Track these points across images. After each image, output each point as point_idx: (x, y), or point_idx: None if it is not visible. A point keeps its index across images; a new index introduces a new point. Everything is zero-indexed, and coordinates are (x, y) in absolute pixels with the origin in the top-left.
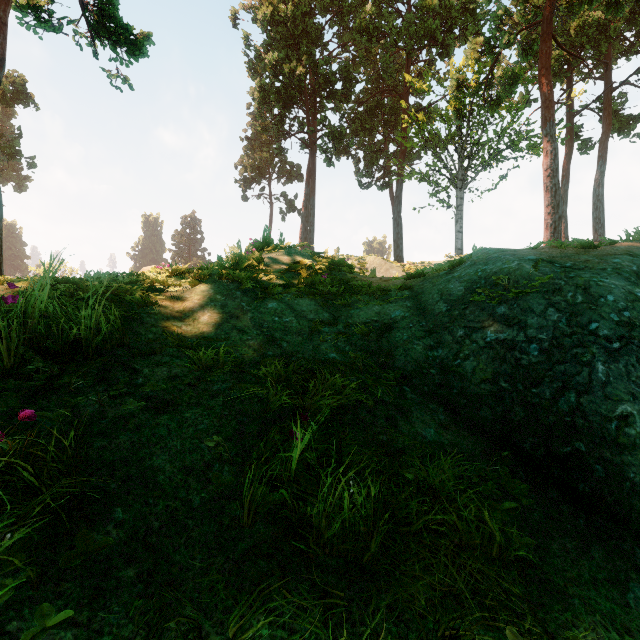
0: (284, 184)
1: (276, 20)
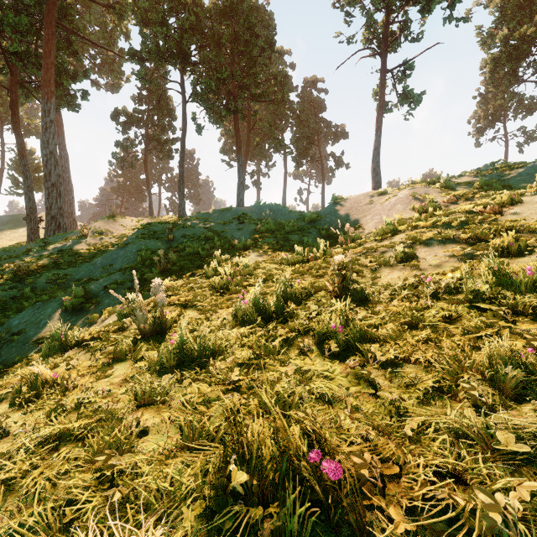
0: (522, 119)
1: (506, 0)
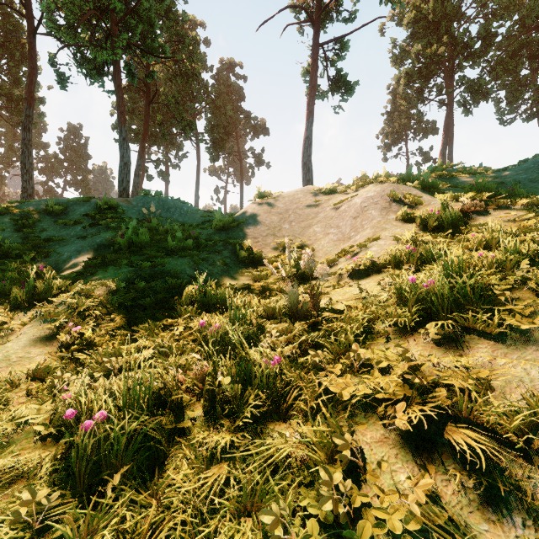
0: (419, 140)
1: (418, 18)
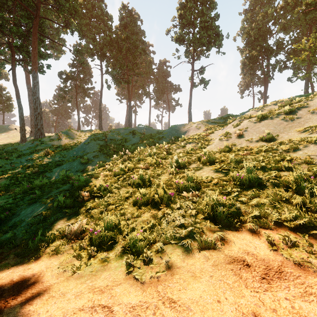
0: (260, 86)
1: (248, 37)
